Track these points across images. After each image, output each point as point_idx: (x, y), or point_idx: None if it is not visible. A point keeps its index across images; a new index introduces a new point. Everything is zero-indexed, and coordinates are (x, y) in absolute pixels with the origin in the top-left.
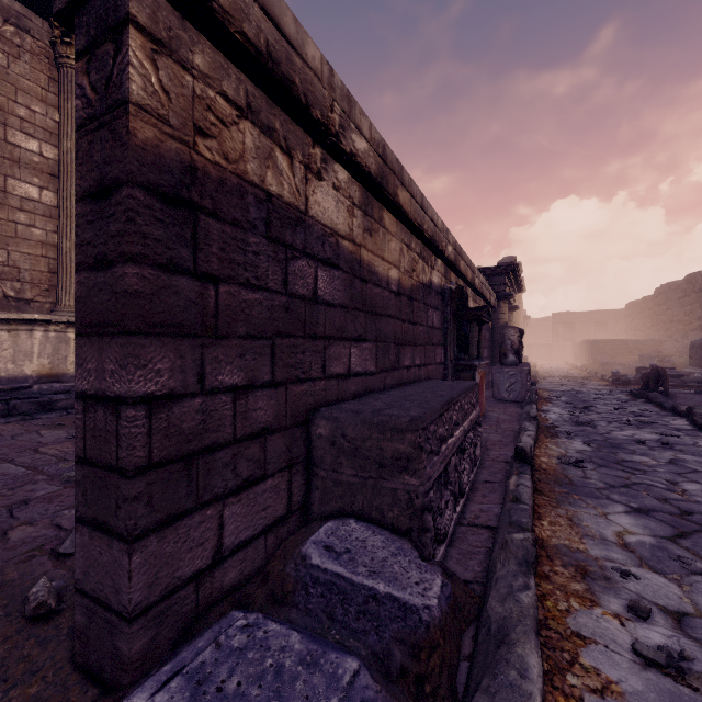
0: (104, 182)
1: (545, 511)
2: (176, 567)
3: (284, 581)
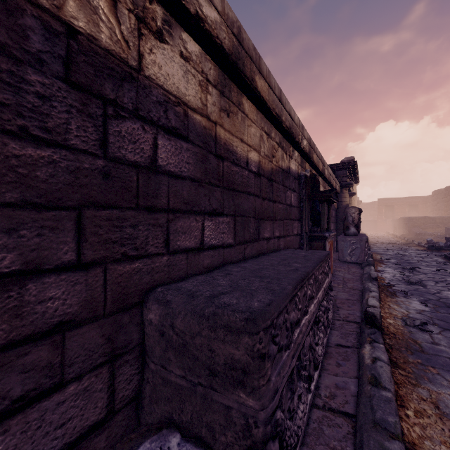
0: None
1: (406, 392)
2: None
3: None
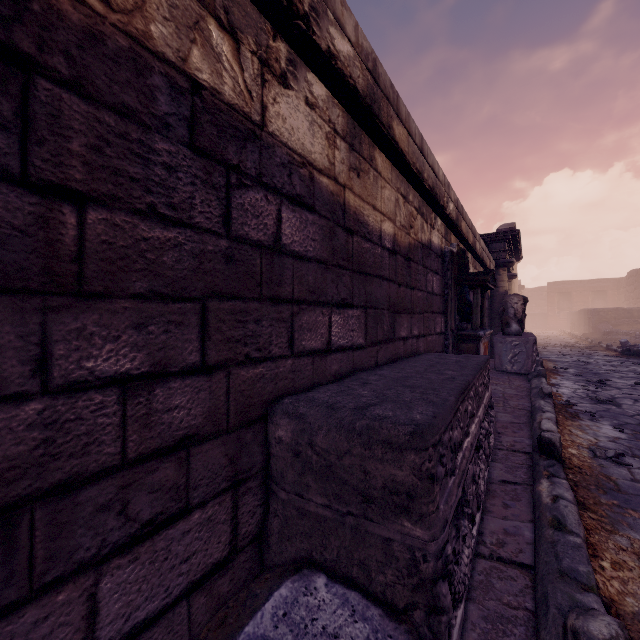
0: None
1: (599, 540)
2: None
3: None
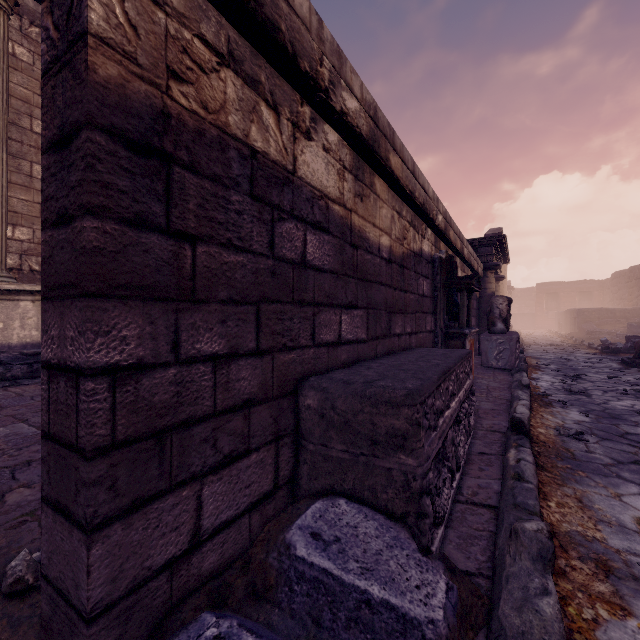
0: (65, 128)
1: (550, 490)
2: (145, 556)
3: (266, 573)
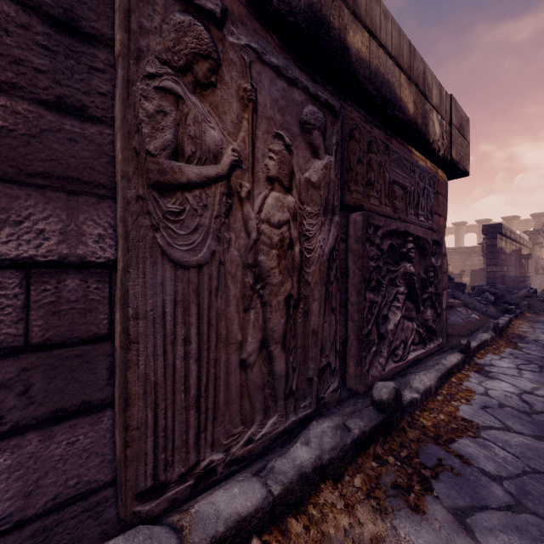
0: (492, 252)
1: None
2: None
3: None
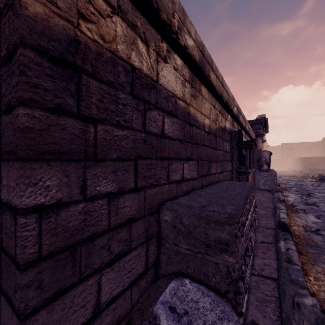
0: (9, 48)
1: (308, 268)
2: None
3: None
